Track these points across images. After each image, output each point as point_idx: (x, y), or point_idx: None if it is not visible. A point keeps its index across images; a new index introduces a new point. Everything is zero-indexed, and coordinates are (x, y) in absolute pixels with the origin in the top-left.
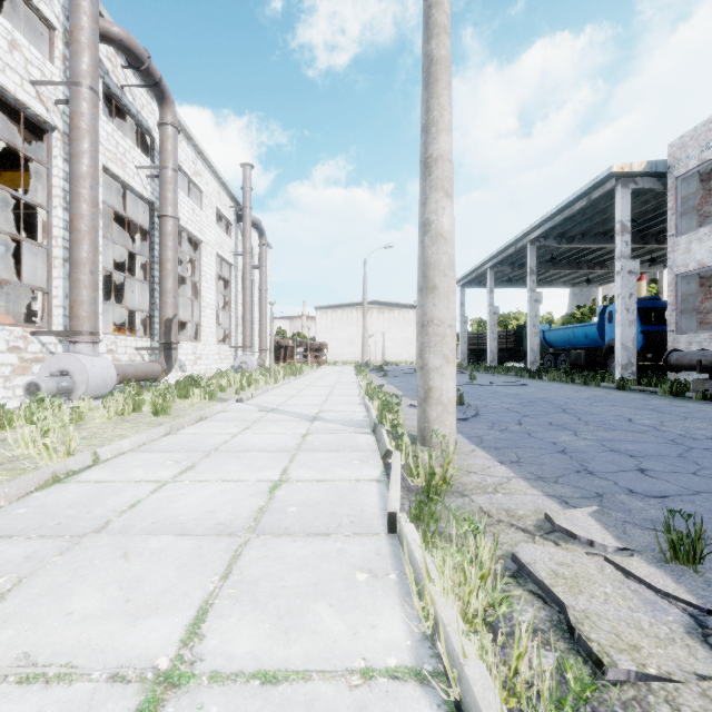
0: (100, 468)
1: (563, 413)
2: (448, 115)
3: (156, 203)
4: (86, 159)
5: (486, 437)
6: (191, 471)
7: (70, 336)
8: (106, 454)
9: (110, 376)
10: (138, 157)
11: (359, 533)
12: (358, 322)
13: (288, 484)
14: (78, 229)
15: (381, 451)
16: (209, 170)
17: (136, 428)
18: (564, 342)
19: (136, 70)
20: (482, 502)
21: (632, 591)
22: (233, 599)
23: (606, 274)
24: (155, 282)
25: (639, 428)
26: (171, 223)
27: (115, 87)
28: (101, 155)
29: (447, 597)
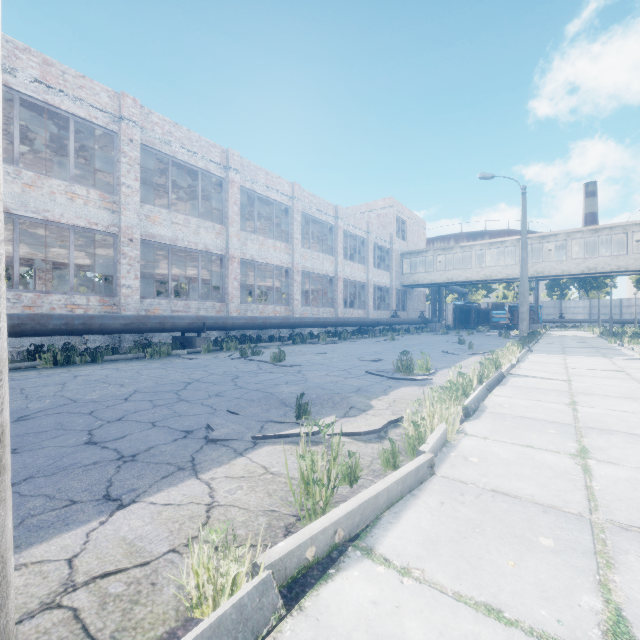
0: None
1: None
2: None
3: None
4: None
5: None
6: None
7: None
8: None
9: None
10: None
11: (460, 481)
12: None
13: (584, 634)
14: None
15: None
16: None
17: None
18: None
19: None
20: None
21: (344, 423)
22: (570, 473)
23: None
24: None
25: None
26: None
27: None
28: None
29: (443, 421)
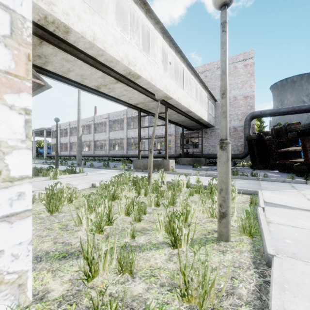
0: None
1: None
2: None
3: None
4: None
5: None
6: None
7: None
8: None
9: None
10: None
11: None
12: None
13: None
14: None
15: None
16: None
17: None
18: (43, 152)
19: None
20: None
21: None
22: None
23: None
24: None
25: None
26: None
27: None
28: None
29: None
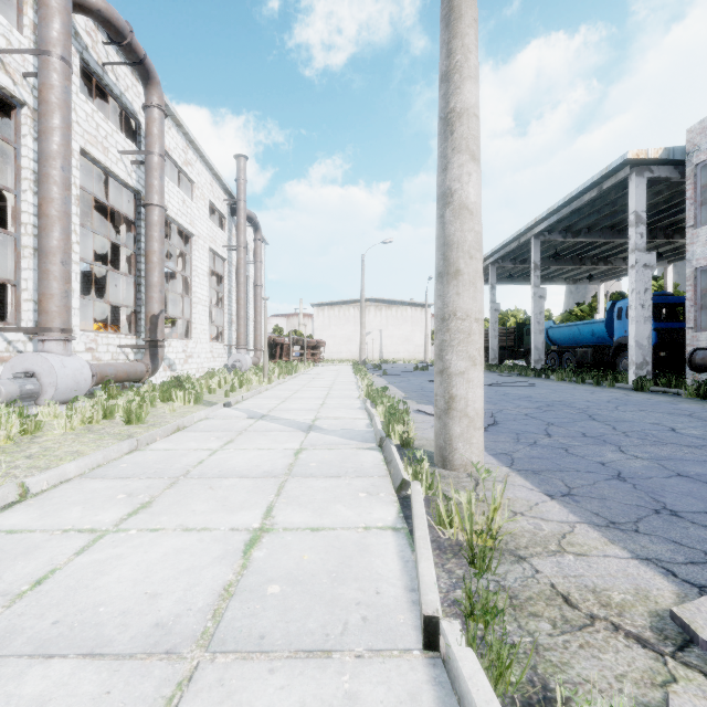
0: (26, 507)
1: (591, 420)
2: (475, 59)
3: (142, 191)
4: (56, 137)
5: (517, 455)
6: (145, 511)
7: (38, 333)
8: (39, 484)
9: (84, 377)
10: (122, 142)
11: (378, 649)
12: (355, 319)
13: (272, 536)
14: (47, 214)
15: (393, 478)
16: (201, 161)
17: (98, 442)
18: (569, 339)
19: (117, 45)
20: (550, 573)
21: None
22: None
23: (609, 270)
24: (141, 275)
25: (691, 442)
26: (157, 212)
27: (95, 64)
28: (79, 137)
29: None
